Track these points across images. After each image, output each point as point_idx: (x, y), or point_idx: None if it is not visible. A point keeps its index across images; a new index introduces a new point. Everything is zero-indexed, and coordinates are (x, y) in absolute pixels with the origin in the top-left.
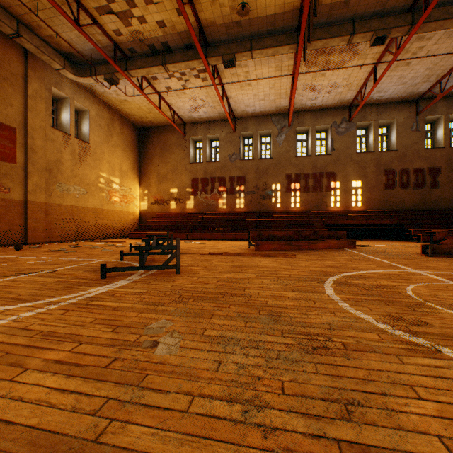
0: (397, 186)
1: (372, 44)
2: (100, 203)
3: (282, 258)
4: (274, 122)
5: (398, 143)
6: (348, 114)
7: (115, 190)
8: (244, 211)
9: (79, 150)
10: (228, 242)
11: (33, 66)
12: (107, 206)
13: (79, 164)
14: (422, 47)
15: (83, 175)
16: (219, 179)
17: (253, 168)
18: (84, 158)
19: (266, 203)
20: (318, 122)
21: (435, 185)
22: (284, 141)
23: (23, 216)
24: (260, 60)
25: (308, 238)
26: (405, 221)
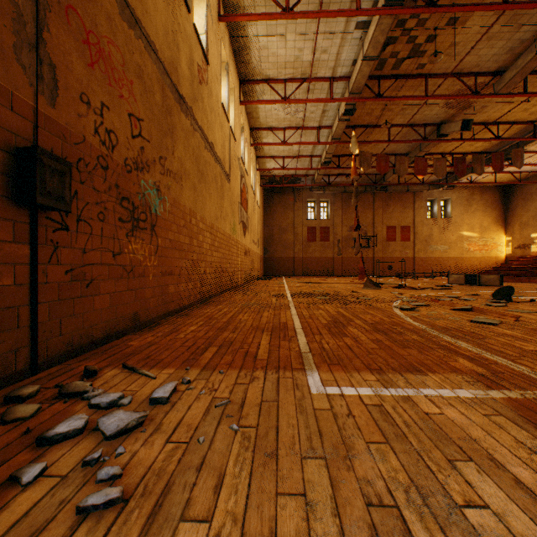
0: None
1: None
2: (459, 253)
3: None
4: None
5: None
6: None
7: (474, 243)
8: None
9: (443, 224)
10: None
11: (416, 194)
12: (466, 254)
13: (443, 232)
14: None
15: (445, 238)
16: None
17: None
18: (446, 228)
19: None
20: None
21: None
22: None
23: (412, 264)
24: None
25: None
26: None
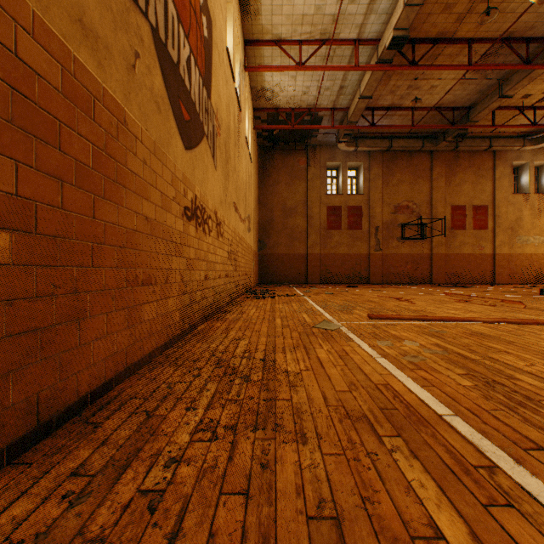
0: None
1: None
2: None
3: None
4: None
5: None
6: None
7: None
8: None
9: (537, 203)
10: None
11: (498, 156)
12: None
13: (537, 216)
14: None
15: (541, 225)
16: None
17: None
18: (543, 209)
19: None
20: None
21: None
22: None
23: (491, 265)
24: None
25: None
26: None
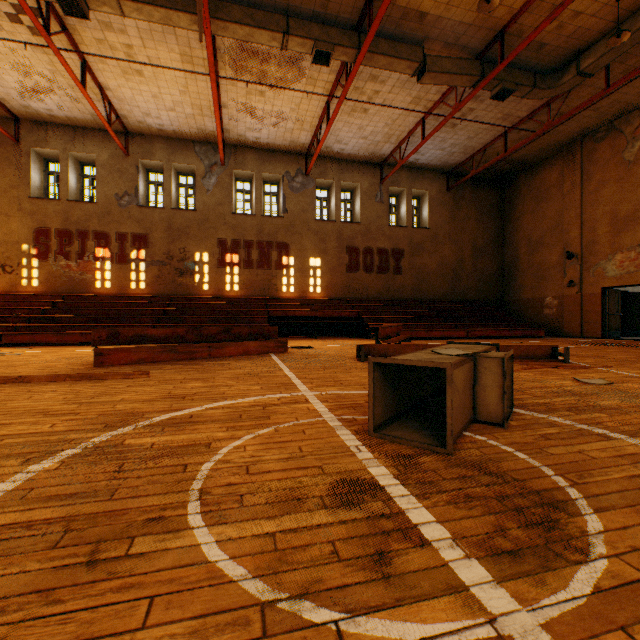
0: (361, 269)
1: (315, 60)
2: None
3: (110, 383)
4: (200, 154)
5: (363, 214)
6: (305, 165)
7: None
8: (146, 295)
9: None
10: (87, 349)
11: None
12: None
13: None
14: (378, 92)
15: None
16: (96, 235)
17: (163, 223)
18: None
19: (186, 282)
20: (265, 168)
21: (399, 270)
22: (216, 186)
23: None
24: (150, 30)
25: (216, 339)
26: (366, 313)
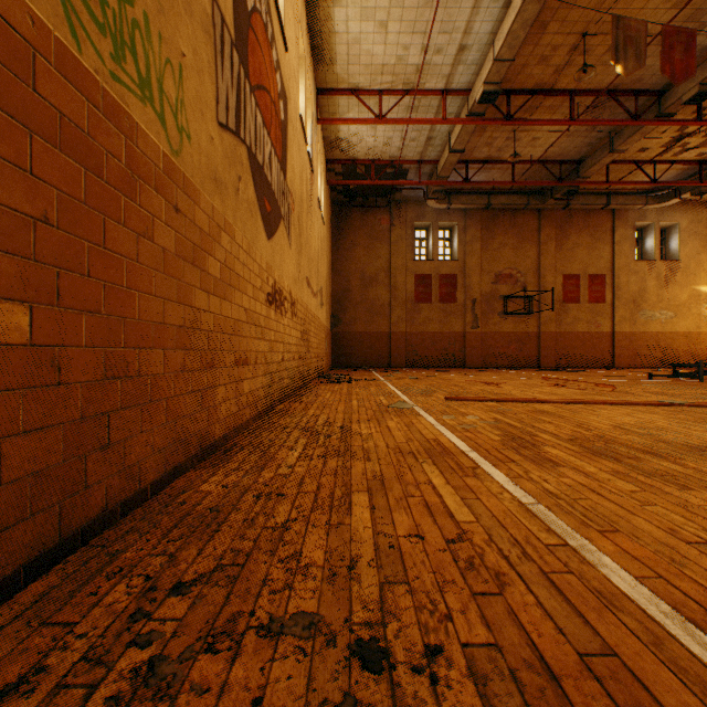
0: None
1: None
2: (694, 325)
3: None
4: None
5: None
6: None
7: None
8: None
9: (664, 272)
10: None
11: (617, 215)
12: (706, 328)
13: (664, 287)
14: None
15: (669, 297)
16: None
17: None
18: (671, 279)
19: None
20: None
21: None
22: None
23: (610, 345)
24: None
25: None
26: None
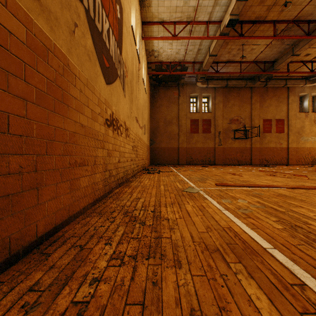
0: None
1: None
2: None
3: None
4: None
5: None
6: None
7: None
8: None
9: (313, 118)
10: None
11: (290, 90)
12: None
13: (313, 125)
14: None
15: (315, 130)
16: None
17: None
18: None
19: None
20: None
21: None
22: None
23: (286, 154)
24: None
25: None
26: None
